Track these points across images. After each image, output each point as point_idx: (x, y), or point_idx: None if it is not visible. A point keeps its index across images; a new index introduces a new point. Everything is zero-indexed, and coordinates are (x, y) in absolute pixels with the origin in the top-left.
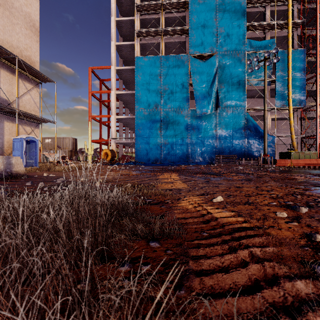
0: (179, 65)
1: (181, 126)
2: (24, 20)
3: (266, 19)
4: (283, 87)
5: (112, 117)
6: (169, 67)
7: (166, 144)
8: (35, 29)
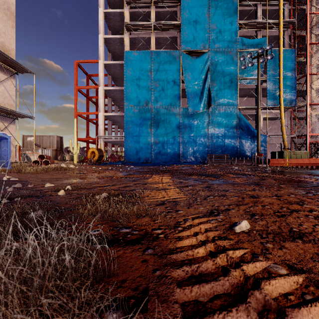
0: (170, 61)
1: (172, 125)
2: None
3: (257, 17)
4: (275, 86)
5: (100, 114)
6: (160, 62)
7: (157, 143)
8: (10, 13)
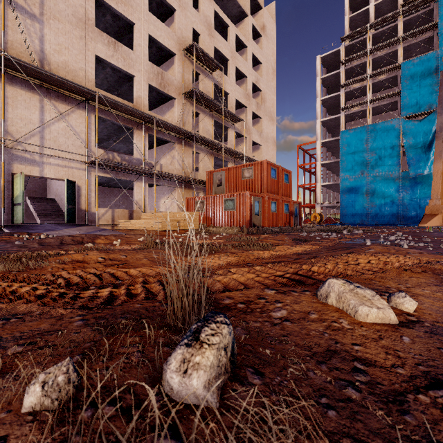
0: (388, 130)
1: (390, 189)
2: (271, 141)
3: None
4: None
5: (318, 185)
6: (376, 134)
7: (373, 206)
8: (275, 143)
